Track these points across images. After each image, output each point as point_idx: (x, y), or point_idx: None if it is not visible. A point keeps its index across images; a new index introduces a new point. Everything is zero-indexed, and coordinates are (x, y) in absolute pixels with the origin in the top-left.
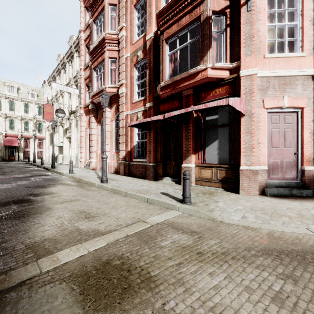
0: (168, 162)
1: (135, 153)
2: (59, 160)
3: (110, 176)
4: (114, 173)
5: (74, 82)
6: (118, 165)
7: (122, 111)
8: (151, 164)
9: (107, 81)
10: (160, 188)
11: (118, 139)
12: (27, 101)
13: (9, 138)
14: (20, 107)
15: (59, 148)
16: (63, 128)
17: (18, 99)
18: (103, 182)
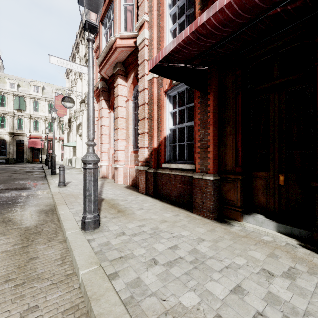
0: (256, 173)
1: (166, 152)
2: (73, 163)
3: (119, 196)
4: (130, 187)
5: (86, 61)
6: (137, 174)
7: (142, 74)
8: (209, 177)
9: (117, 28)
10: (301, 315)
11: (137, 130)
12: (51, 101)
13: (33, 139)
14: (44, 107)
15: (73, 148)
16: (76, 124)
17: (42, 99)
18: (86, 229)
